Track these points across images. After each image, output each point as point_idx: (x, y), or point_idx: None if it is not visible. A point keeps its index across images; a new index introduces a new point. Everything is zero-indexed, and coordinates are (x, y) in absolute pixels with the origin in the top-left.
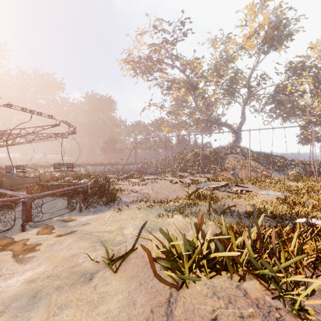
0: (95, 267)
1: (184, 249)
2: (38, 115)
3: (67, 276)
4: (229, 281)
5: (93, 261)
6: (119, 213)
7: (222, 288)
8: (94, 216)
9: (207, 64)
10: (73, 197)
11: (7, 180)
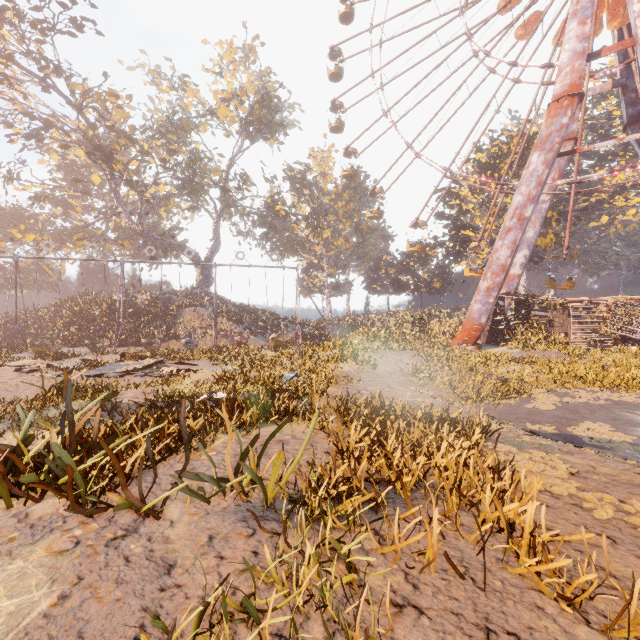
0: None
1: None
2: None
3: None
4: (7, 512)
5: None
6: None
7: None
8: None
9: (145, 116)
10: None
11: None
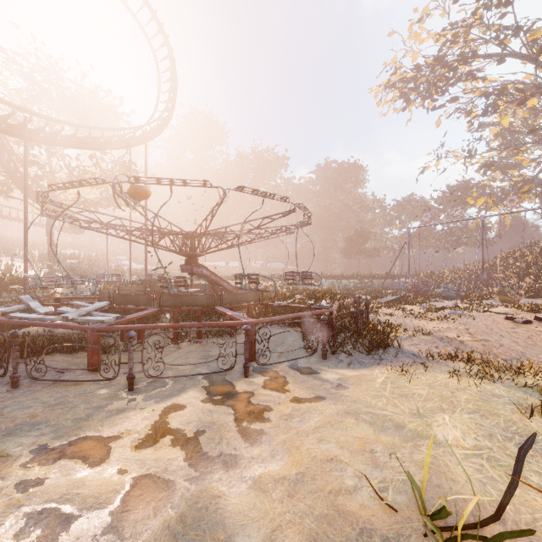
0: (387, 517)
1: None
2: (262, 196)
3: (329, 516)
4: None
5: (382, 501)
6: (405, 378)
7: None
8: (351, 372)
9: None
10: (309, 330)
11: (226, 294)
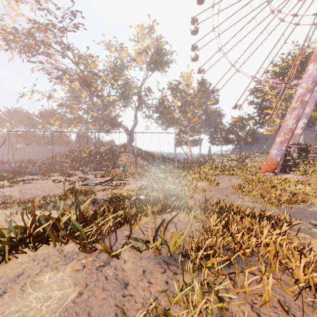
0: None
1: (7, 232)
2: None
3: None
4: (54, 248)
5: None
6: None
7: (43, 254)
8: None
9: (104, 64)
10: None
11: None
